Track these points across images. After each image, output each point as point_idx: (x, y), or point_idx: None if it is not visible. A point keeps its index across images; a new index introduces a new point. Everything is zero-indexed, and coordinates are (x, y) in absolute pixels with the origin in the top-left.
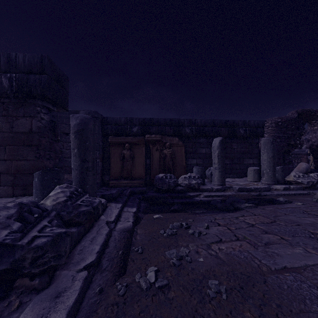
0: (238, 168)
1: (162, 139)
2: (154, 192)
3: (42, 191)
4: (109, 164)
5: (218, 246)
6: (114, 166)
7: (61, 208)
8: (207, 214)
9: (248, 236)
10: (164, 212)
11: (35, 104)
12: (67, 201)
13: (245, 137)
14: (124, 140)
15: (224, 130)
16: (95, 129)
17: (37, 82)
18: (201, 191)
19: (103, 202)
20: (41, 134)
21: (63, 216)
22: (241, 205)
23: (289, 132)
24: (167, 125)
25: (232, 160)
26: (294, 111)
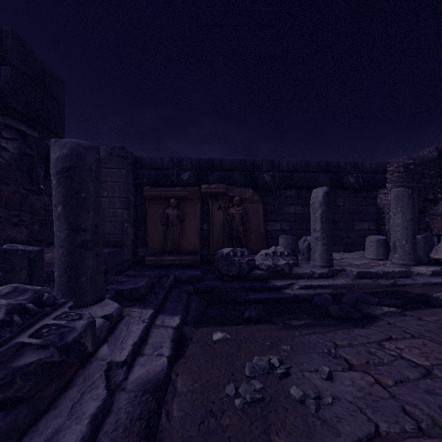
0: (345, 236)
1: (227, 192)
2: (215, 279)
3: None
4: (145, 231)
5: None
6: (152, 234)
7: None
8: (316, 330)
9: (441, 418)
10: (233, 324)
11: None
12: None
13: (357, 188)
14: (169, 193)
15: (324, 177)
16: (122, 176)
17: None
18: (295, 277)
19: (111, 313)
20: (2, 179)
21: None
22: (374, 311)
23: (426, 180)
24: (235, 170)
25: (336, 224)
26: (433, 148)
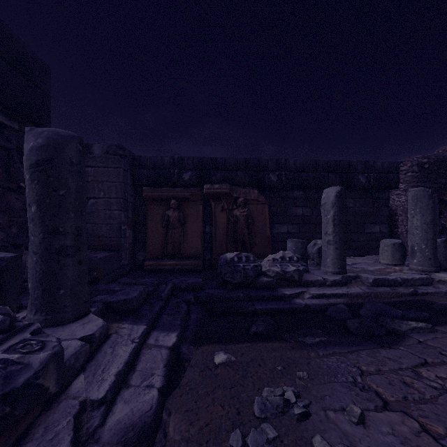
0: (355, 239)
1: (231, 192)
2: (218, 286)
3: None
4: (145, 233)
5: None
6: (151, 237)
7: None
8: (335, 350)
9: None
10: (238, 341)
11: None
12: None
13: (368, 189)
14: (169, 194)
15: (334, 177)
16: (119, 175)
17: None
18: (305, 284)
19: (92, 333)
20: None
21: None
22: (400, 326)
23: (441, 180)
24: (239, 170)
25: (345, 226)
26: None
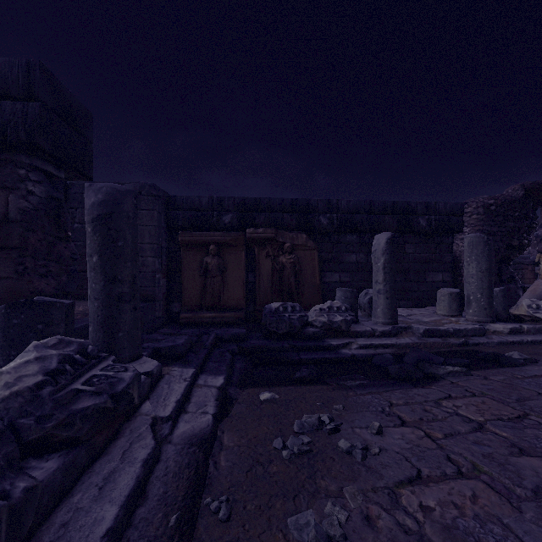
0: (415, 289)
1: (277, 237)
2: (262, 338)
3: (6, 350)
4: (180, 283)
5: (417, 496)
6: (188, 286)
7: (22, 409)
8: (372, 390)
9: (483, 463)
10: (282, 385)
11: (15, 162)
12: (42, 386)
13: (429, 233)
14: (208, 239)
15: (391, 220)
16: (153, 218)
17: (18, 116)
18: (353, 335)
19: (151, 370)
20: (29, 225)
21: (25, 429)
22: (438, 370)
23: (509, 223)
24: (286, 212)
25: (404, 274)
26: (518, 186)
